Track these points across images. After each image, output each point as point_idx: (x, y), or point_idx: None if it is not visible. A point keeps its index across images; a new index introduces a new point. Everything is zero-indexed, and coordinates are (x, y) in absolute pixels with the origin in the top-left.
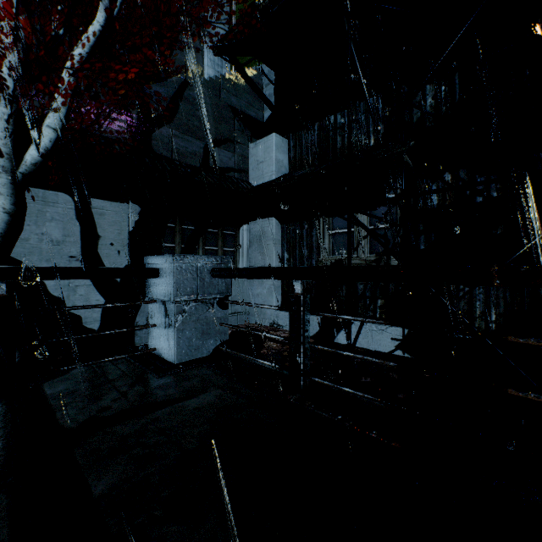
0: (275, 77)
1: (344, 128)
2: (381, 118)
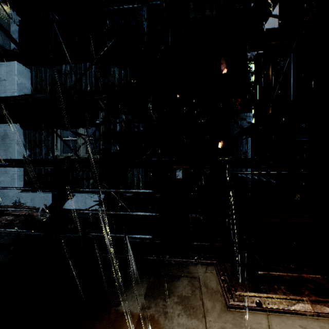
0: (19, 20)
1: (72, 75)
2: (94, 77)
